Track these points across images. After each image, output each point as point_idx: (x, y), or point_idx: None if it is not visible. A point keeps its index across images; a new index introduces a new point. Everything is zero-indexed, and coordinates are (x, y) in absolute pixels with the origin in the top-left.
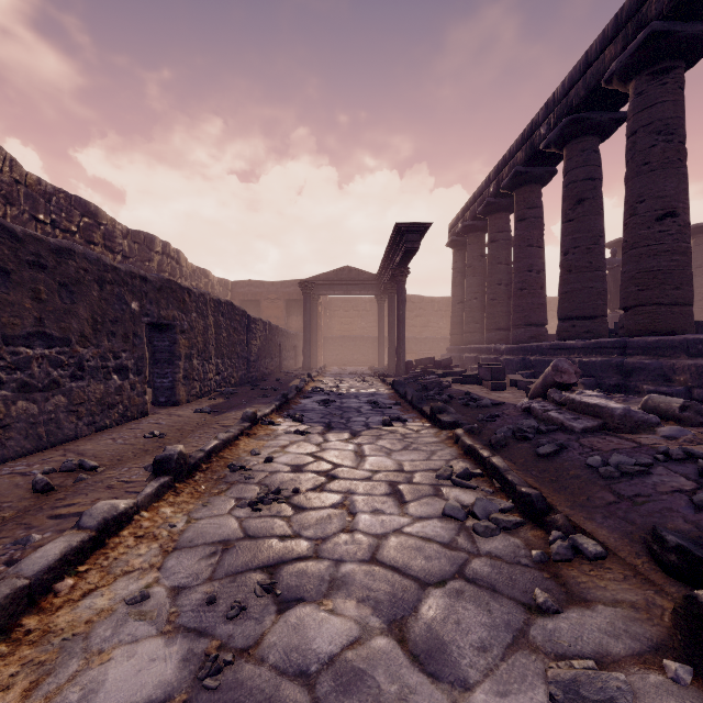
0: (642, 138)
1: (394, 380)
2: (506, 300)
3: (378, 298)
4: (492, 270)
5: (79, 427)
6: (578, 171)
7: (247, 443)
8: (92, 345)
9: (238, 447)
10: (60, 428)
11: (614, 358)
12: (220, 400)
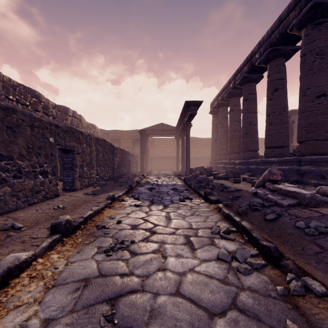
0: (308, 57)
1: (185, 178)
2: (238, 139)
3: (176, 138)
4: (231, 124)
5: (18, 204)
6: (275, 75)
7: (109, 211)
8: (26, 160)
9: (103, 214)
10: (7, 205)
11: (295, 167)
12: (97, 188)
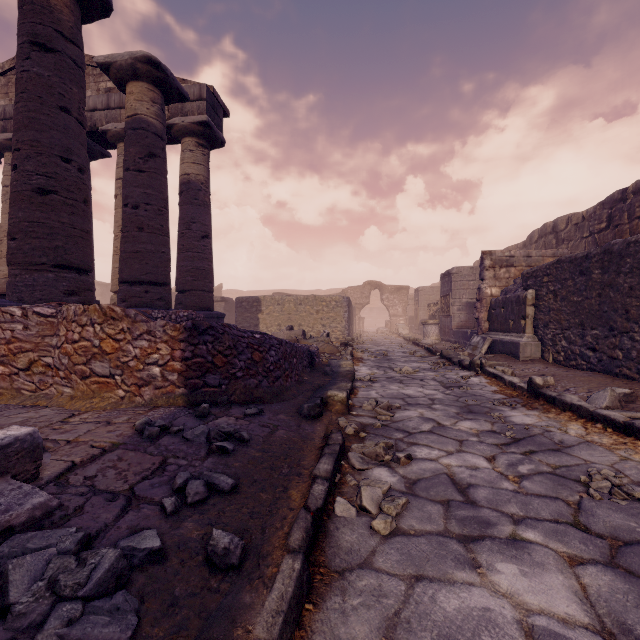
0: None
1: None
2: None
3: None
4: None
5: None
6: None
7: None
8: None
9: None
10: None
11: None
12: None
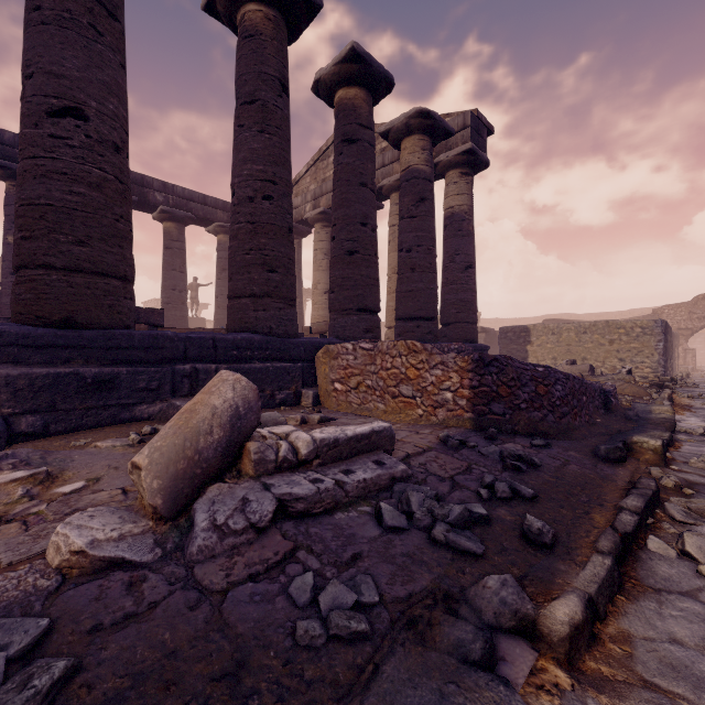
0: None
1: None
2: None
3: None
4: None
5: None
6: None
7: None
8: None
9: None
10: None
11: None
12: None
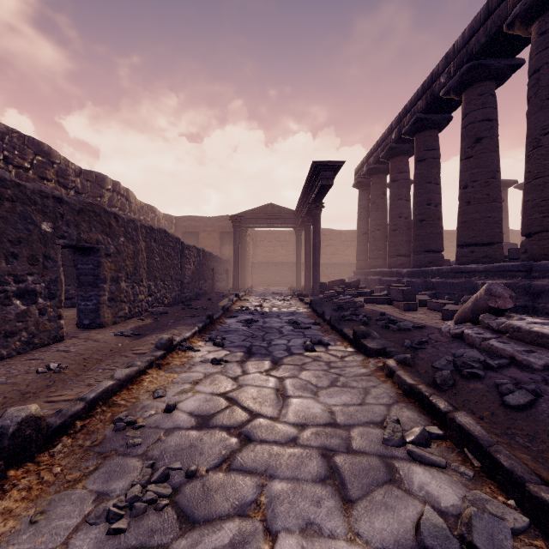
0: (546, 74)
1: (312, 300)
2: (406, 230)
3: (296, 230)
4: (394, 205)
5: None
6: (476, 113)
7: (155, 377)
8: None
9: (141, 385)
10: None
11: (520, 281)
12: (148, 321)
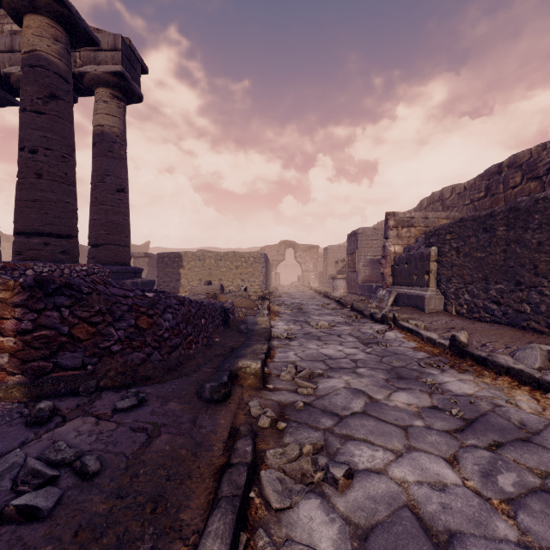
0: None
1: None
2: None
3: None
4: None
5: None
6: None
7: None
8: None
9: None
10: None
11: None
12: None
